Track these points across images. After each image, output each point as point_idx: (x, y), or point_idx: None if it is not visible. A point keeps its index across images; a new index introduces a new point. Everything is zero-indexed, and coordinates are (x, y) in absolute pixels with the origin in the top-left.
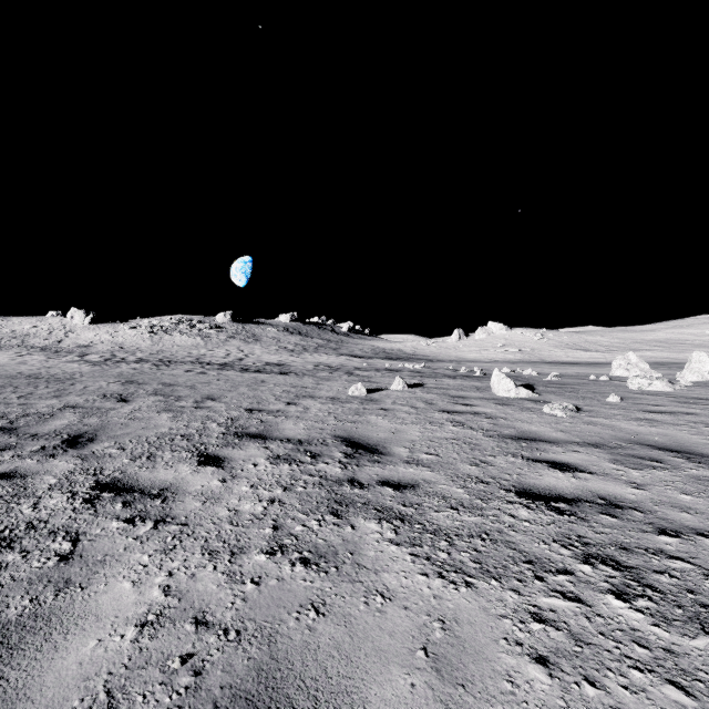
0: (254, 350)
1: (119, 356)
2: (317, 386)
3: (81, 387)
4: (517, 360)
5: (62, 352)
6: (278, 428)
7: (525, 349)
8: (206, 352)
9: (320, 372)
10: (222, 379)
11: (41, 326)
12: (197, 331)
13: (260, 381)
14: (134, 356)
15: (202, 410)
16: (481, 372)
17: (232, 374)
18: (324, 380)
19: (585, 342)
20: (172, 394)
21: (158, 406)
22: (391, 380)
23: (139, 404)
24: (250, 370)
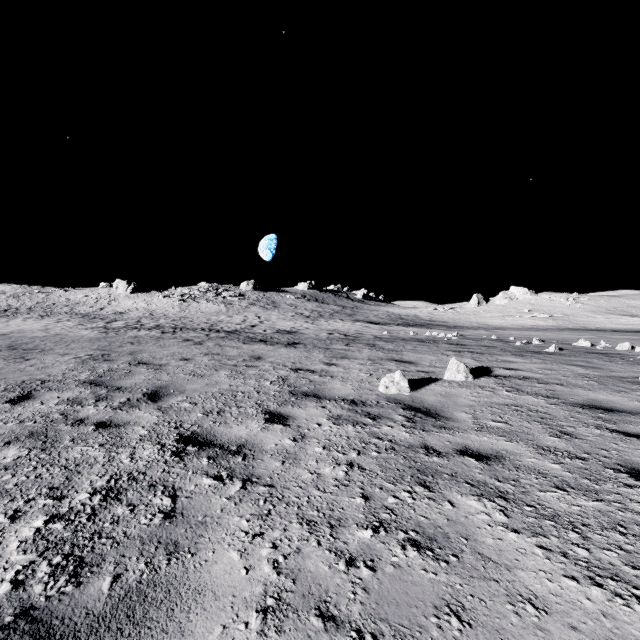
0: (270, 316)
1: (142, 322)
2: (328, 368)
3: (27, 364)
4: (552, 327)
5: (97, 319)
6: (183, 579)
7: (557, 315)
8: (224, 319)
9: (334, 343)
10: (211, 353)
11: (91, 295)
12: (222, 299)
13: (256, 357)
14: (156, 322)
15: (96, 437)
16: (556, 347)
17: (229, 346)
18: (338, 357)
19: (629, 307)
20: (112, 384)
21: (46, 416)
22: (432, 358)
23: (22, 411)
24: (255, 339)
